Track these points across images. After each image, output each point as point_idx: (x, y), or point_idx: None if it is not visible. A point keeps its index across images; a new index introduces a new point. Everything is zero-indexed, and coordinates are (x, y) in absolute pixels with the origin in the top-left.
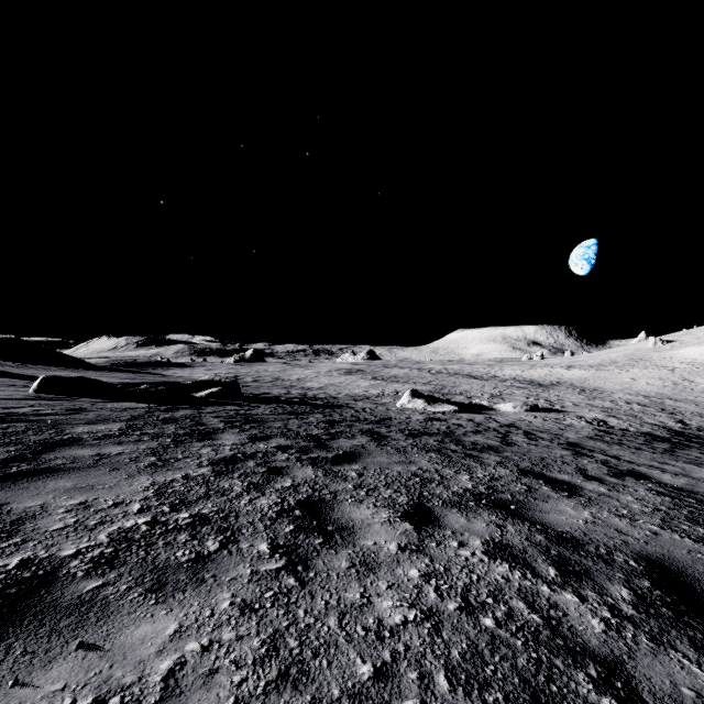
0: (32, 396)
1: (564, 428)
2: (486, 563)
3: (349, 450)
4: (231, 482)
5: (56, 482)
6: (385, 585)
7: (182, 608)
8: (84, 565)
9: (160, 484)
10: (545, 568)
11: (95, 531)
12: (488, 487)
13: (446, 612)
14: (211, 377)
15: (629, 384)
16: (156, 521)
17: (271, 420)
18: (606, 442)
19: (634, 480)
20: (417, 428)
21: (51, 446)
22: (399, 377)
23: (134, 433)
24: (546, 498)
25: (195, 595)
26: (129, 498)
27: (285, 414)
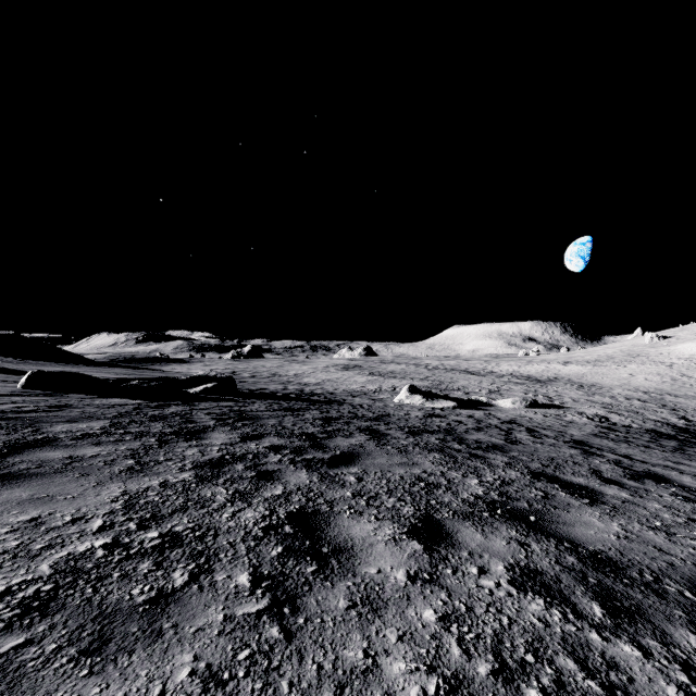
0: (18, 392)
1: (566, 425)
2: (516, 598)
3: (347, 450)
4: (214, 490)
5: (11, 492)
6: (395, 636)
7: (122, 683)
8: (8, 612)
9: (132, 493)
10: (587, 604)
11: (37, 559)
12: (501, 494)
13: (476, 679)
14: (207, 373)
15: (627, 380)
16: (117, 544)
17: (265, 417)
18: (612, 440)
19: (654, 483)
20: (417, 425)
21: (20, 447)
22: (396, 373)
23: (117, 432)
24: (566, 507)
25: (145, 659)
26: (91, 512)
27: (280, 410)
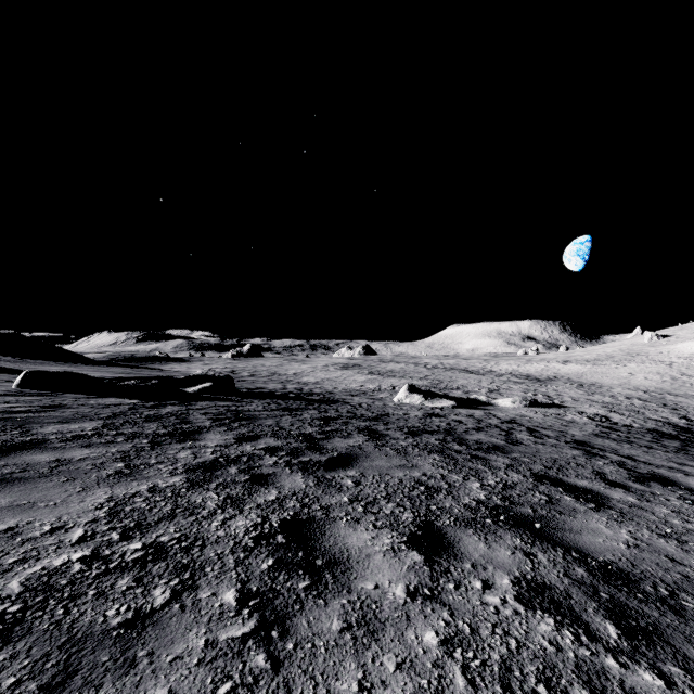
0: (13, 392)
1: (567, 424)
2: (524, 617)
3: (344, 452)
4: (205, 495)
5: None
6: (393, 664)
7: None
8: None
9: (118, 499)
10: (600, 623)
11: (7, 575)
12: (504, 498)
13: None
14: (205, 372)
15: (627, 379)
16: (96, 557)
17: (262, 417)
18: (614, 440)
19: (660, 485)
20: (416, 425)
21: (6, 449)
22: (396, 372)
23: (109, 434)
24: (572, 512)
25: None
26: (72, 521)
27: (278, 410)
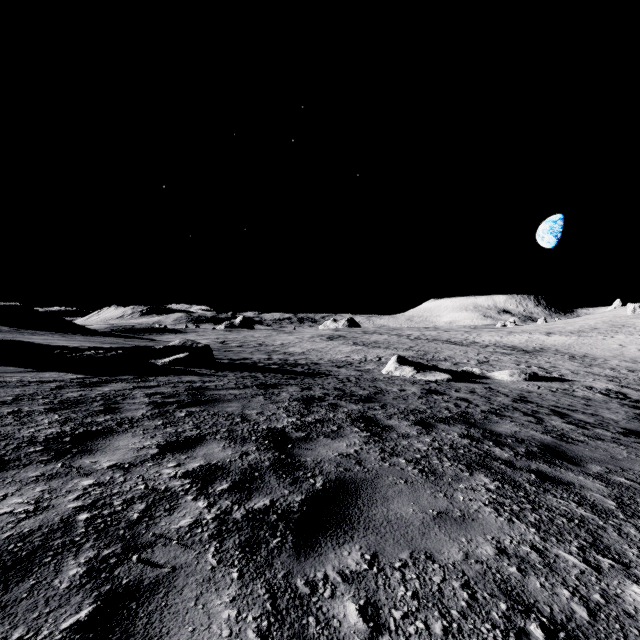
0: None
1: (587, 403)
2: None
3: (334, 474)
4: None
5: None
6: None
7: None
8: None
9: None
10: None
11: None
12: None
13: None
14: (182, 342)
15: (619, 350)
16: None
17: (226, 399)
18: None
19: None
20: (421, 408)
21: None
22: (380, 343)
23: None
24: None
25: None
26: None
27: (252, 387)
